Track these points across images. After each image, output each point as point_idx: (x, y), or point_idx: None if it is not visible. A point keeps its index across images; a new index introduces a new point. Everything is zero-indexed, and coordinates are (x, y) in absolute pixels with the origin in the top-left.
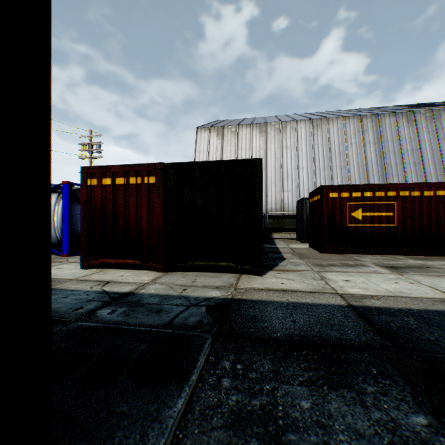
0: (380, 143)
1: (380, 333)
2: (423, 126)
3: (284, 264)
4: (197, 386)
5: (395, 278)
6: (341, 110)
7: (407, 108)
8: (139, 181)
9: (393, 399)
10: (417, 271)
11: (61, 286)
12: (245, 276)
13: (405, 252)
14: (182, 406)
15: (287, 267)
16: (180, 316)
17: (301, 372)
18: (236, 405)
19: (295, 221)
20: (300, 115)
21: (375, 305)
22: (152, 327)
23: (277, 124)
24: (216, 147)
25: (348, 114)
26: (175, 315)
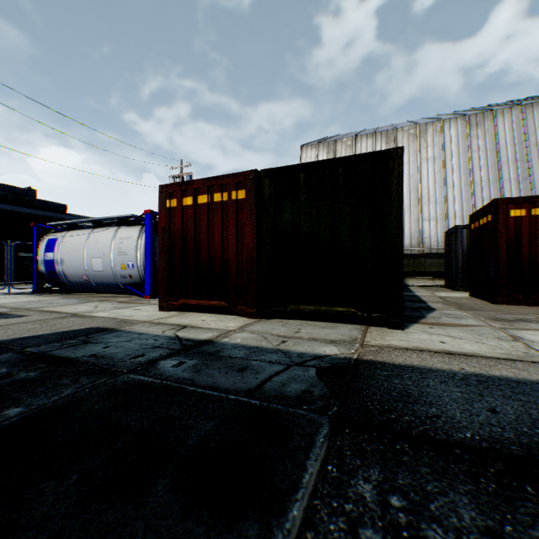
0: None
1: None
2: None
3: (434, 316)
4: None
5: None
6: (513, 101)
7: None
8: (225, 198)
9: None
10: None
11: (130, 328)
12: (375, 329)
13: None
14: None
15: (442, 320)
16: (274, 380)
17: None
18: None
19: (441, 262)
20: (447, 115)
21: None
22: (229, 392)
23: (411, 128)
24: None
25: (529, 101)
26: (267, 377)
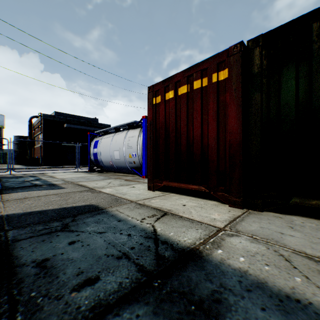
0: None
1: None
2: None
3: None
4: None
5: None
6: None
7: None
8: (205, 83)
9: None
10: None
11: (116, 209)
12: None
13: None
14: None
15: None
16: None
17: None
18: None
19: None
20: None
21: None
22: None
23: None
24: None
25: None
26: None
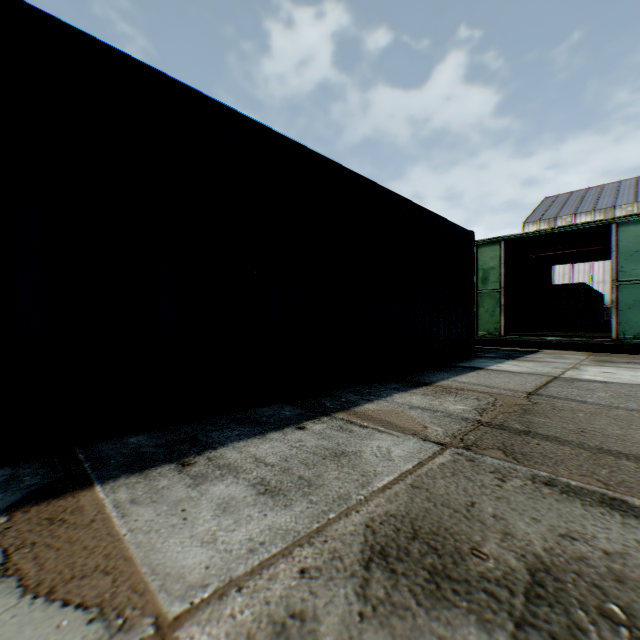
0: None
1: None
2: None
3: None
4: None
5: None
6: None
7: None
8: None
9: None
10: None
11: None
12: None
13: None
14: None
15: None
16: None
17: None
18: None
19: None
20: None
21: None
22: None
23: (628, 206)
24: None
25: None
26: None
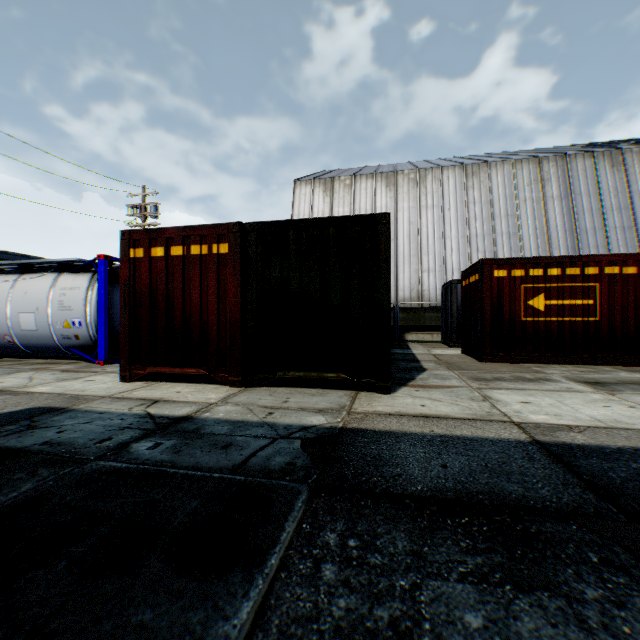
0: (569, 198)
1: (593, 488)
2: (636, 171)
3: (424, 377)
4: (277, 578)
5: (603, 399)
6: (508, 152)
7: (610, 146)
8: (205, 251)
9: (639, 615)
10: (637, 389)
11: (86, 406)
12: (365, 394)
13: (612, 361)
14: (248, 616)
15: (429, 381)
16: (259, 455)
17: (461, 556)
18: (345, 618)
19: (440, 316)
20: (447, 160)
21: (578, 442)
22: (214, 471)
23: (412, 172)
24: (323, 208)
25: (520, 156)
26: (252, 452)
